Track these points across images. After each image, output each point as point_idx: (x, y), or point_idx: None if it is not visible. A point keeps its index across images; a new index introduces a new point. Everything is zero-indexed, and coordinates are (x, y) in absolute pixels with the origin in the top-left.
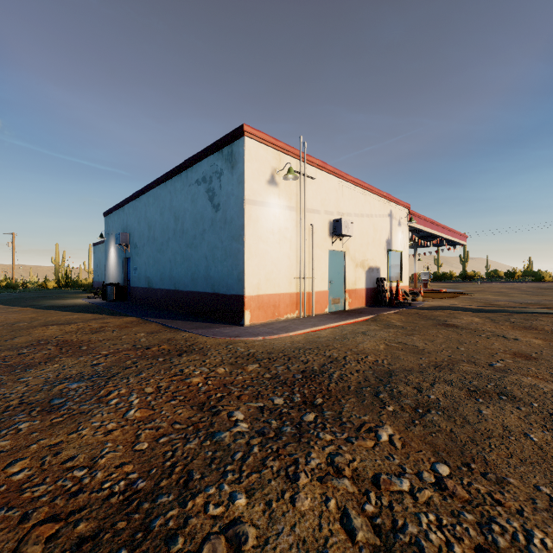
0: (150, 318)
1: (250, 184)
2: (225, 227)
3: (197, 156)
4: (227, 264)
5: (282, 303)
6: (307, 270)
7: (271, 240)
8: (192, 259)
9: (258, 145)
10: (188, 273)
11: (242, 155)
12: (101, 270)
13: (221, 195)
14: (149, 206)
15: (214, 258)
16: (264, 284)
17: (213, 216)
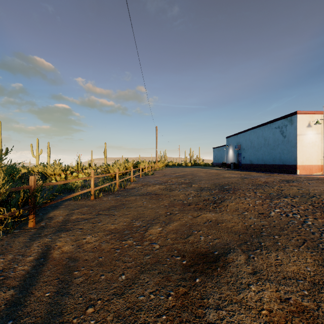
0: (259, 172)
1: (299, 129)
2: (288, 143)
3: (275, 120)
4: (289, 155)
5: (314, 168)
6: None
7: (308, 146)
8: (273, 153)
9: (302, 115)
10: (271, 158)
11: (296, 120)
12: (217, 158)
13: (286, 133)
14: (251, 135)
15: (283, 153)
16: (305, 161)
17: (283, 139)
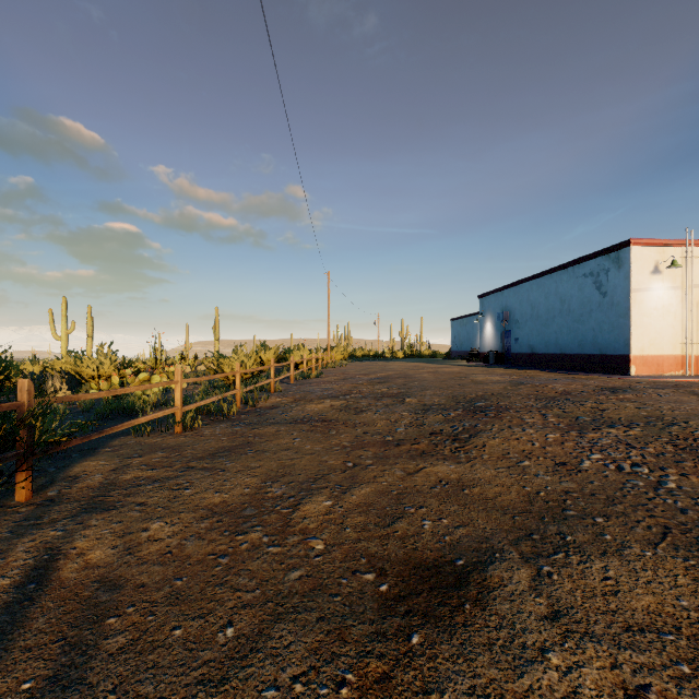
0: (549, 371)
1: (635, 278)
2: (612, 308)
3: (585, 258)
4: (614, 334)
5: (666, 363)
6: (694, 336)
7: (654, 315)
8: (578, 331)
9: (642, 249)
10: (575, 341)
11: (628, 260)
12: (460, 341)
13: (608, 286)
14: (531, 291)
15: (601, 330)
16: (648, 348)
17: (600, 300)
